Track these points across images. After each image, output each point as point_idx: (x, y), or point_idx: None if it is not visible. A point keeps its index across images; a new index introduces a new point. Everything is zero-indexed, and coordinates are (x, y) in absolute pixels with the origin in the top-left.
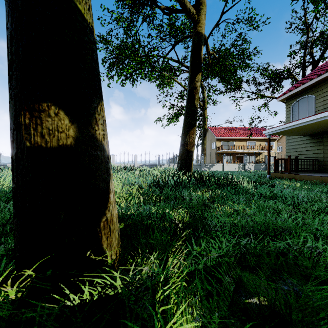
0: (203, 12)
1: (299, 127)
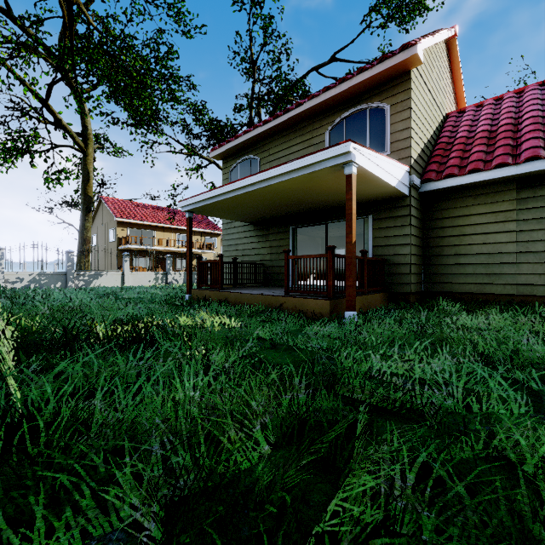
0: None
1: (235, 200)
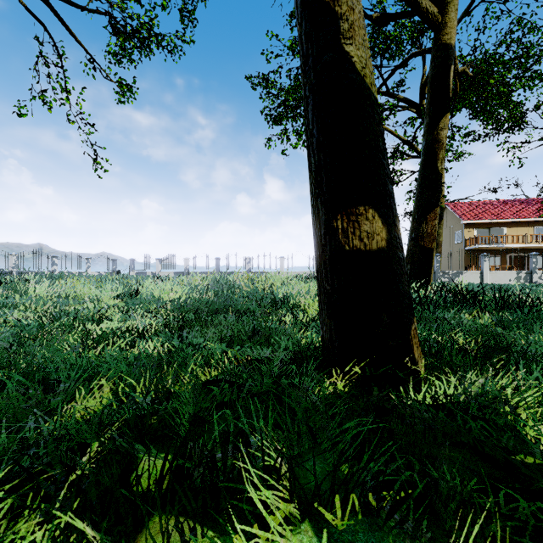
0: (452, 7)
1: None
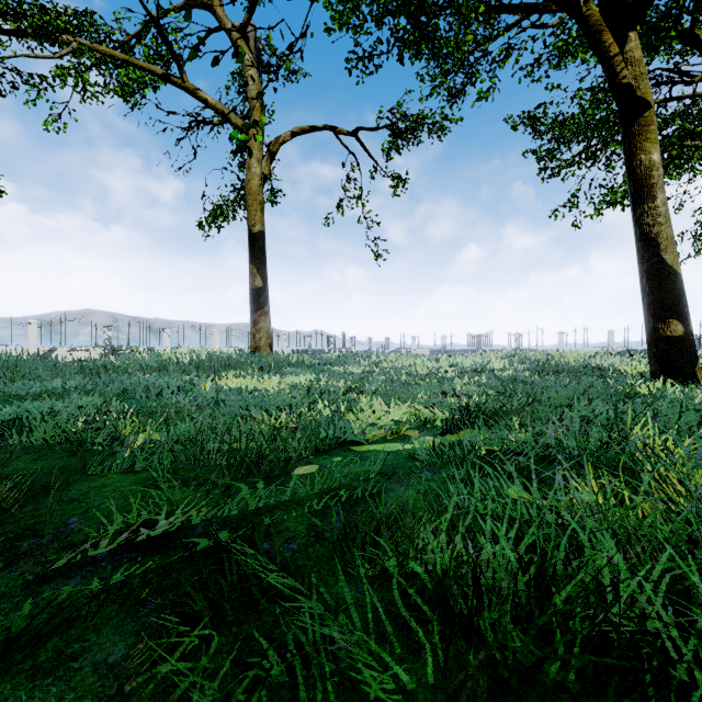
0: None
1: None
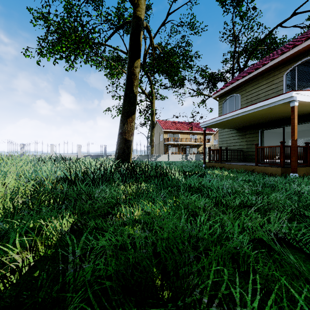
0: None
1: (228, 121)
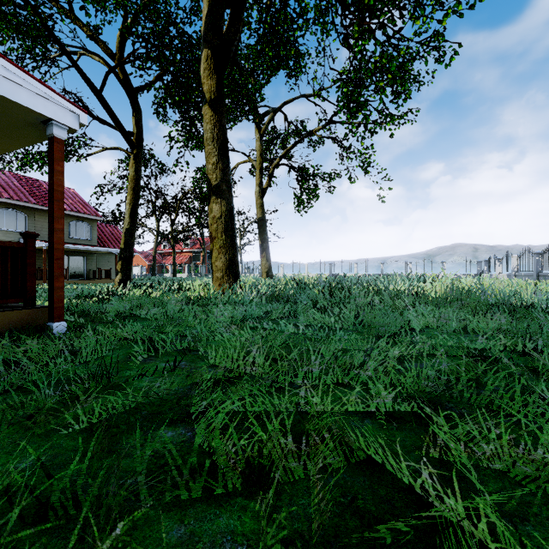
0: None
1: None
